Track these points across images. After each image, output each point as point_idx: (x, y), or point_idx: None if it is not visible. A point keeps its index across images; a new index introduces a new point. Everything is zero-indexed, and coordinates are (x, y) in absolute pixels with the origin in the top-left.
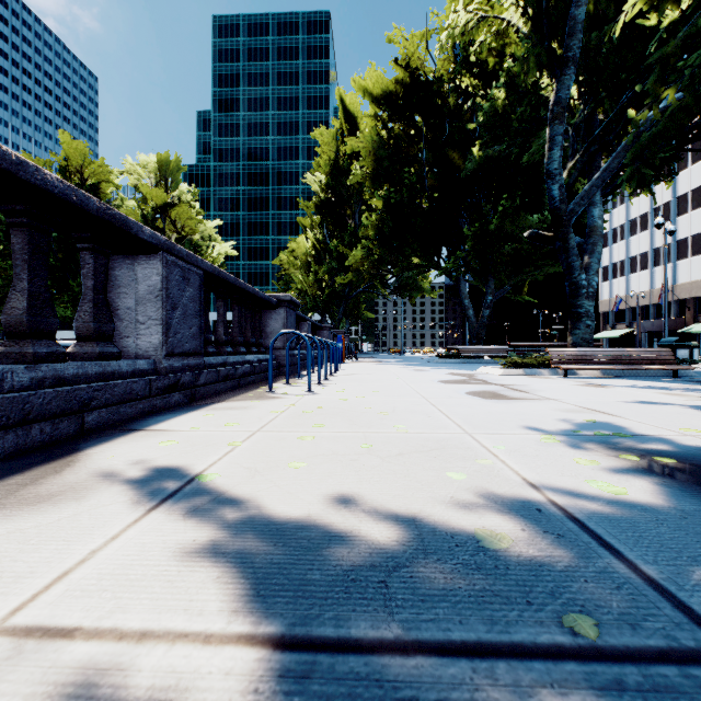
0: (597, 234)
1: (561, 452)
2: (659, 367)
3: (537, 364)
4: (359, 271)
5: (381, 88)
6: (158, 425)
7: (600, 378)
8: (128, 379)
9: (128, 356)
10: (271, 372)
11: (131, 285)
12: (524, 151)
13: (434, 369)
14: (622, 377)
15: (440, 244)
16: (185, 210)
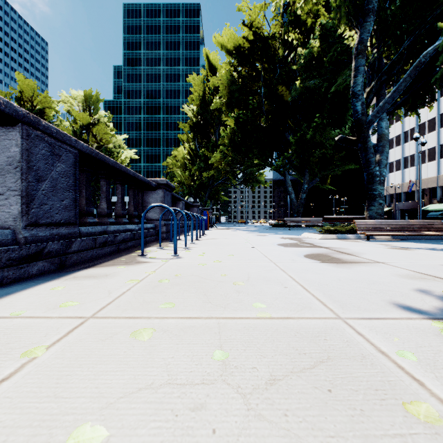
0: (385, 140)
1: None
2: (436, 233)
3: (345, 231)
4: (218, 168)
5: (233, 42)
6: None
7: (394, 241)
8: None
9: None
10: (142, 239)
11: None
12: (330, 86)
13: (270, 234)
14: (408, 240)
15: (273, 150)
16: (102, 128)
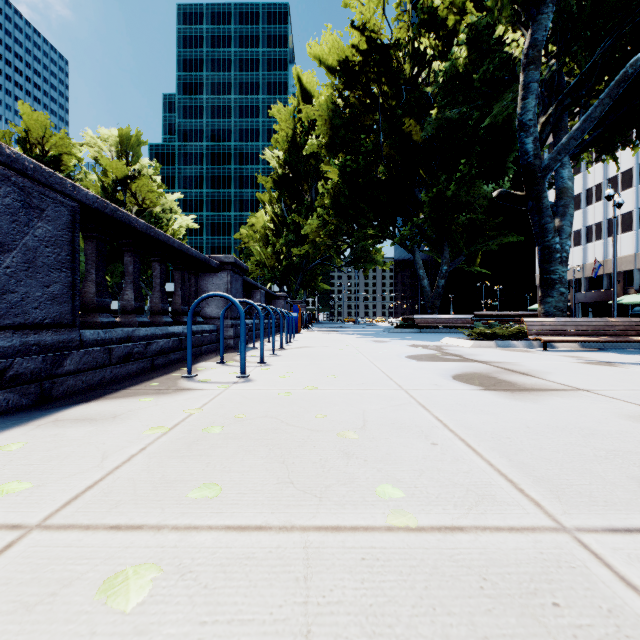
0: (568, 196)
1: None
2: None
3: (508, 335)
4: (315, 241)
5: (337, 54)
6: None
7: (586, 351)
8: None
9: None
10: (189, 350)
11: None
12: (482, 117)
13: (393, 340)
14: (607, 350)
15: (396, 214)
16: (146, 183)
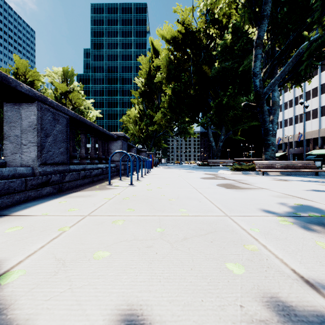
0: (276, 105)
1: (301, 235)
2: (310, 170)
3: (248, 169)
4: (160, 124)
5: (171, 34)
6: (22, 211)
7: (281, 176)
8: (8, 180)
9: (16, 165)
10: (109, 174)
11: (18, 121)
12: (239, 66)
13: (197, 171)
14: (291, 175)
15: (199, 111)
16: (76, 94)
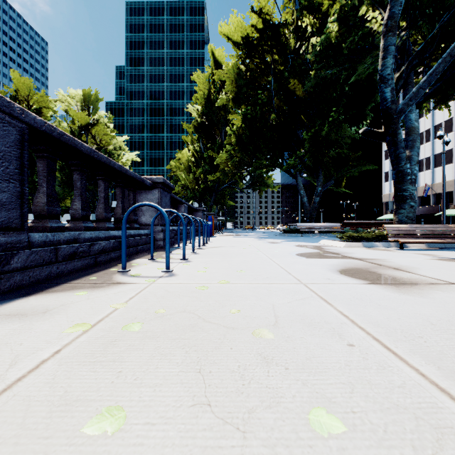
0: (415, 133)
1: None
2: None
3: (371, 237)
4: (224, 170)
5: (241, 32)
6: None
7: (433, 250)
8: None
9: None
10: (124, 250)
11: None
12: (348, 77)
13: (283, 241)
14: (448, 249)
15: (284, 149)
16: (102, 128)
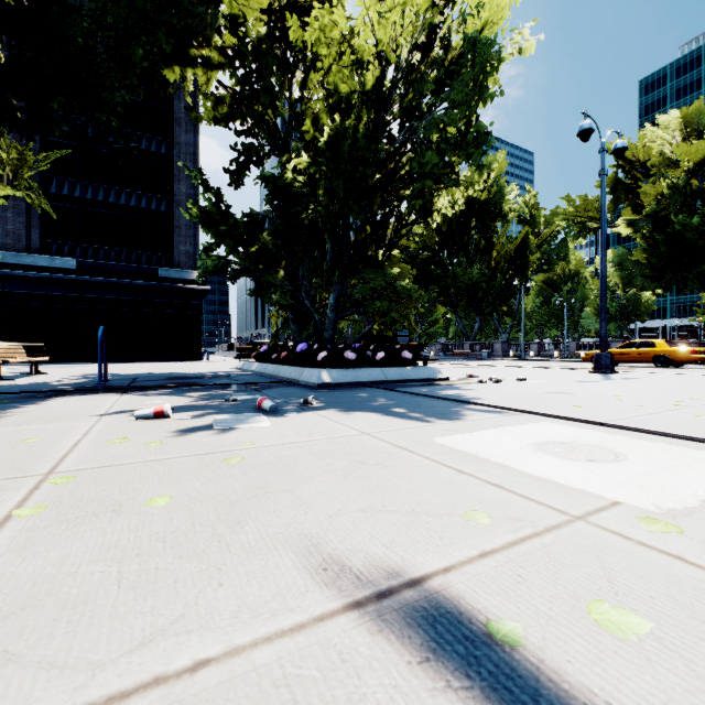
0: None
1: None
2: None
3: None
4: None
5: None
6: None
7: None
8: None
9: None
10: None
11: None
12: None
13: None
14: None
15: None
16: None
